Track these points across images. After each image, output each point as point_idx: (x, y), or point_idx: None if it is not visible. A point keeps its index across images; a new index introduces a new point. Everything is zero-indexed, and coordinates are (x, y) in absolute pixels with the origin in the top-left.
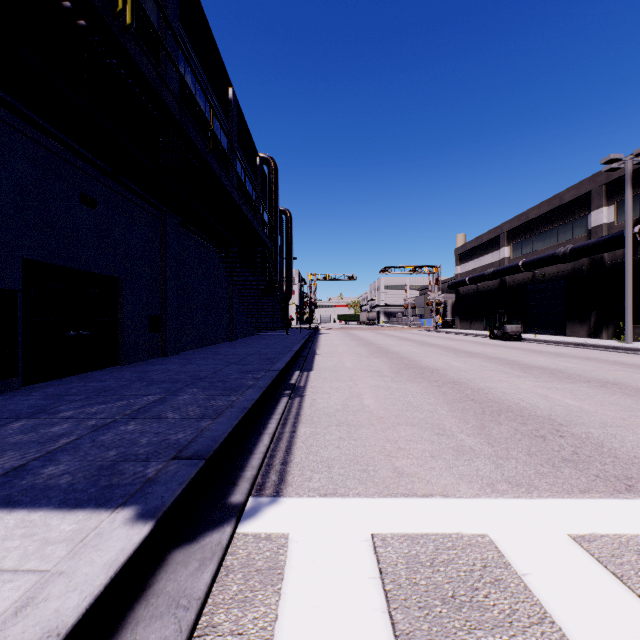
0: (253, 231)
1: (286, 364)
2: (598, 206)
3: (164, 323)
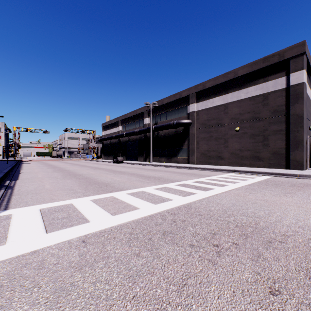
0: None
1: (1, 178)
2: (146, 117)
3: None
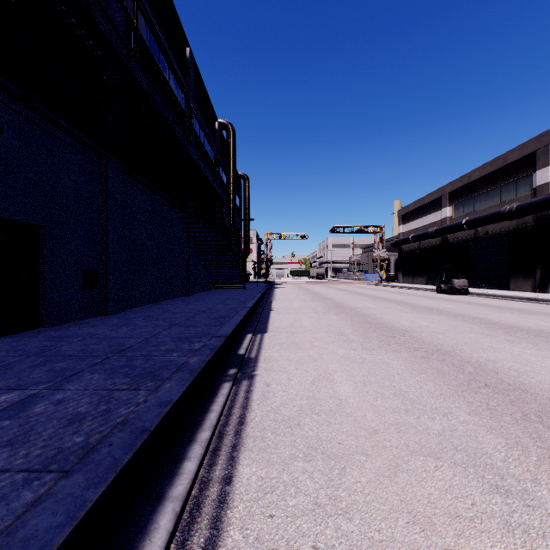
0: (204, 181)
1: (236, 326)
2: (544, 165)
3: (105, 278)
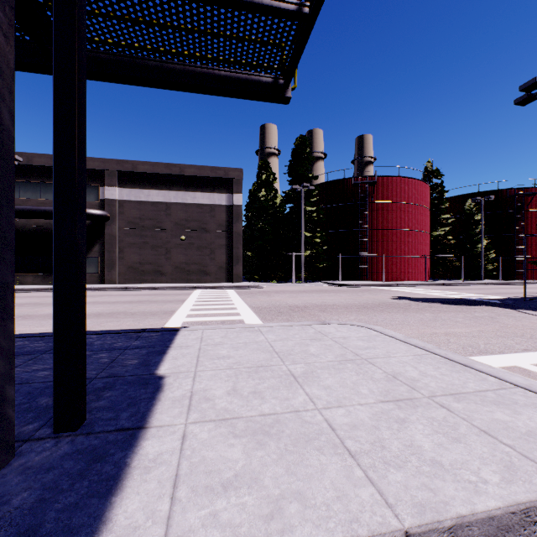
0: None
1: None
2: None
3: None
